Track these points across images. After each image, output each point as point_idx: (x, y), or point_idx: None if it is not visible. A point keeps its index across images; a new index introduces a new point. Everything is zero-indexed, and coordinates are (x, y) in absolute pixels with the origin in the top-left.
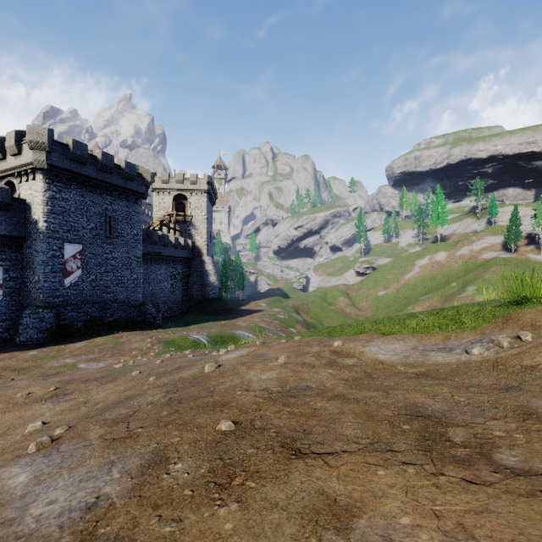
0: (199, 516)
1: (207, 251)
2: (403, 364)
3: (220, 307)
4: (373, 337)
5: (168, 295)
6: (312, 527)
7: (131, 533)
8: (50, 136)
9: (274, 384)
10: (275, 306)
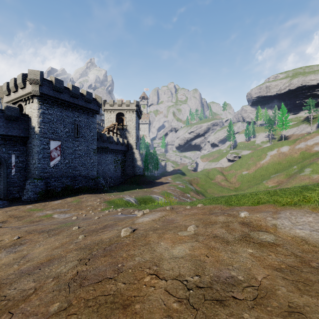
0: None
1: (135, 147)
2: None
3: (143, 180)
4: (276, 208)
5: (113, 172)
6: None
7: None
8: (41, 76)
9: (189, 269)
10: (177, 180)
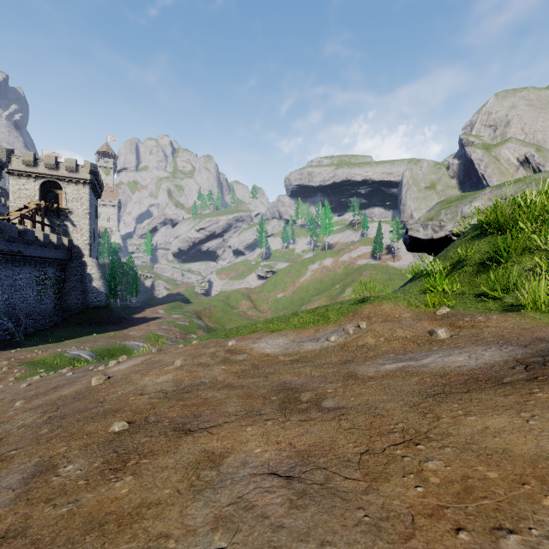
0: (96, 493)
1: (89, 252)
2: (283, 354)
3: (108, 317)
4: (262, 335)
5: (34, 304)
6: (193, 471)
7: (24, 524)
8: None
9: (170, 385)
10: (175, 312)
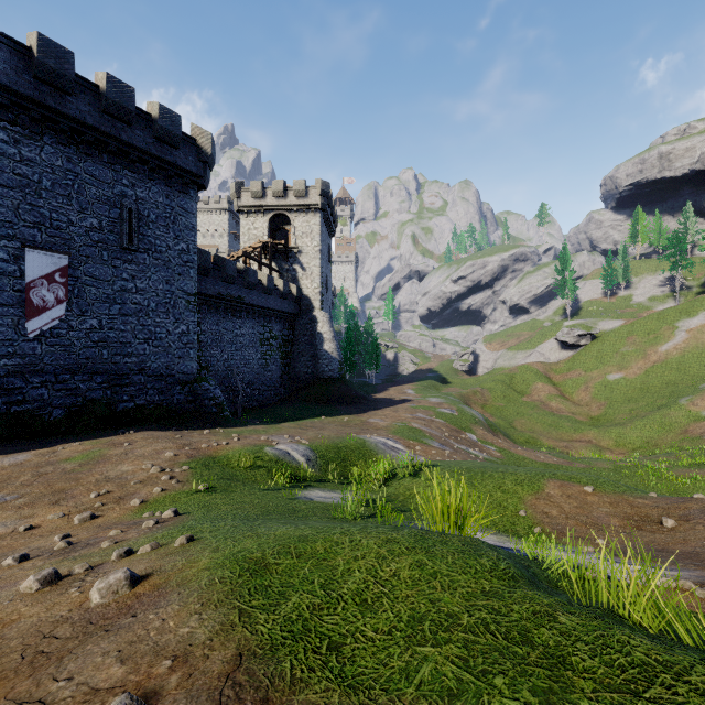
0: None
1: (320, 304)
2: None
3: (341, 393)
4: None
5: (257, 370)
6: None
7: None
8: None
9: None
10: (430, 394)
